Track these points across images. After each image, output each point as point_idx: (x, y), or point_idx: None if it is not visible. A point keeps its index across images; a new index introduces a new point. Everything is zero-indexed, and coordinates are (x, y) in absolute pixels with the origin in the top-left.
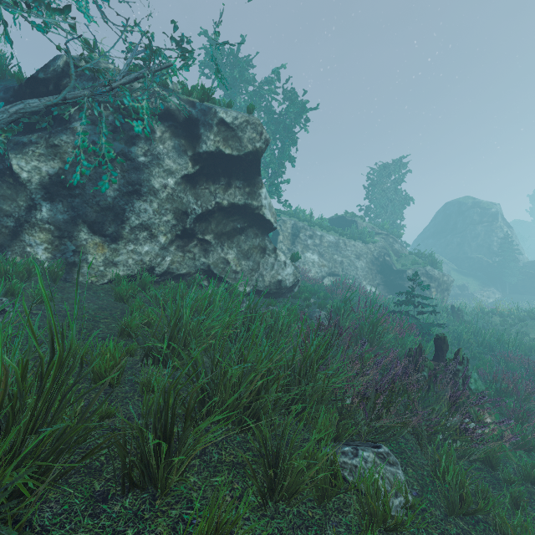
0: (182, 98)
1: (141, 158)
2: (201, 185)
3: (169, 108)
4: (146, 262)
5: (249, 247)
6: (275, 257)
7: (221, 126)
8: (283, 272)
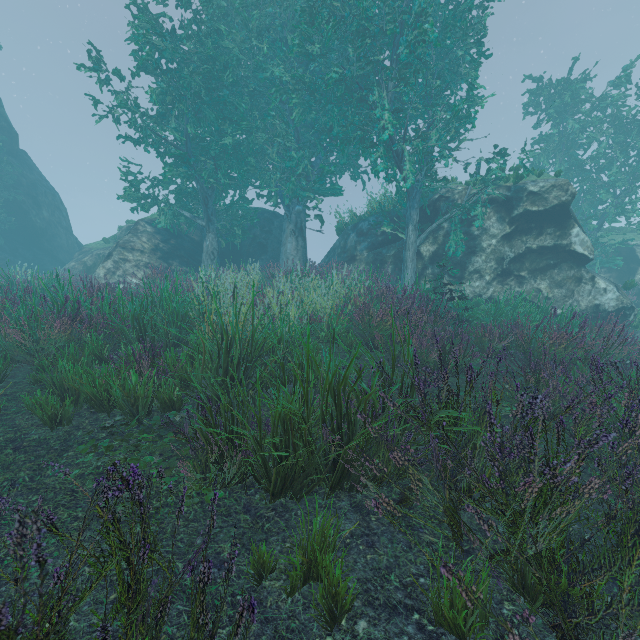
0: (501, 185)
1: (476, 232)
2: (516, 238)
3: (492, 197)
4: (478, 292)
5: (561, 278)
6: (593, 285)
7: (530, 197)
8: (603, 298)
